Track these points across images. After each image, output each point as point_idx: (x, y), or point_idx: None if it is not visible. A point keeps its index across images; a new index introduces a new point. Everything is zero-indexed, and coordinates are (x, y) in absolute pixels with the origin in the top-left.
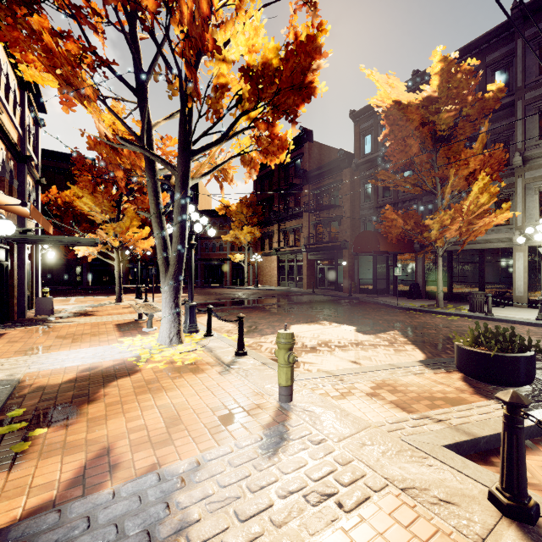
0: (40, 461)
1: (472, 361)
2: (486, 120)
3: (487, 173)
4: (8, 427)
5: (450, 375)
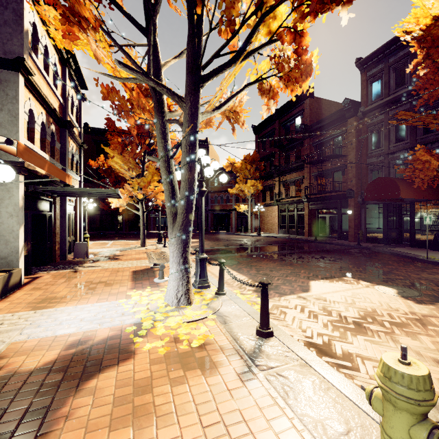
0: None
1: None
2: None
3: None
4: None
5: None
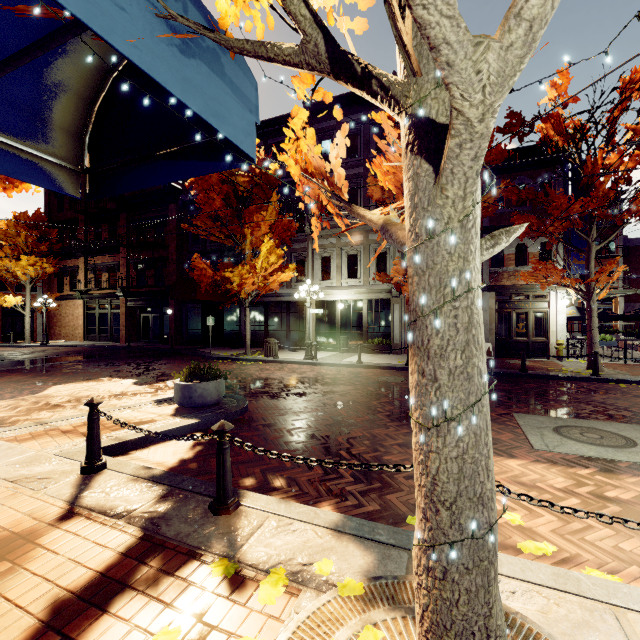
0: None
1: (178, 391)
2: (274, 192)
3: (276, 237)
4: None
5: (170, 406)
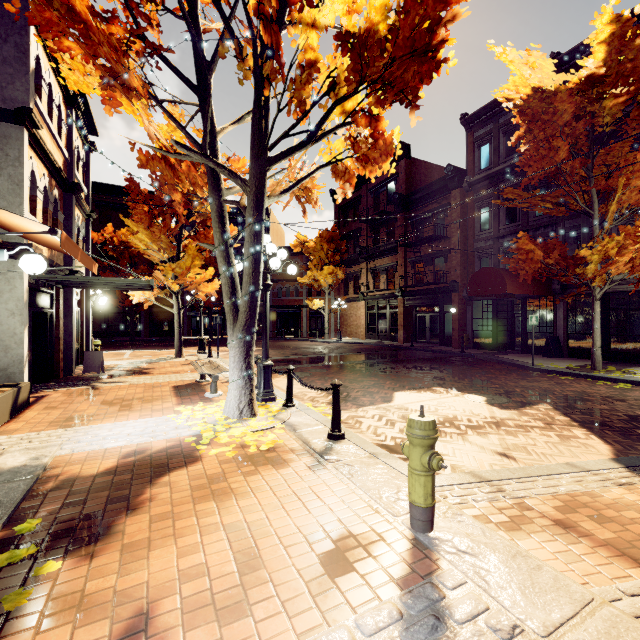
0: (39, 634)
1: None
2: None
3: None
4: (10, 554)
5: None
